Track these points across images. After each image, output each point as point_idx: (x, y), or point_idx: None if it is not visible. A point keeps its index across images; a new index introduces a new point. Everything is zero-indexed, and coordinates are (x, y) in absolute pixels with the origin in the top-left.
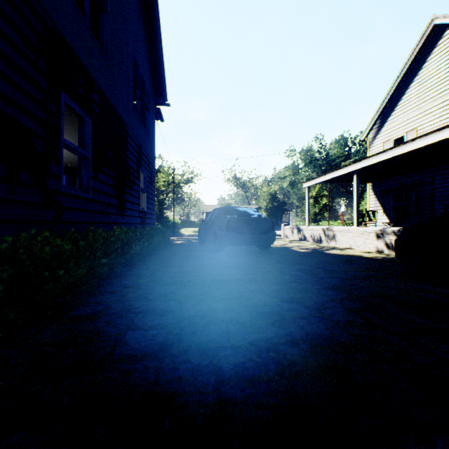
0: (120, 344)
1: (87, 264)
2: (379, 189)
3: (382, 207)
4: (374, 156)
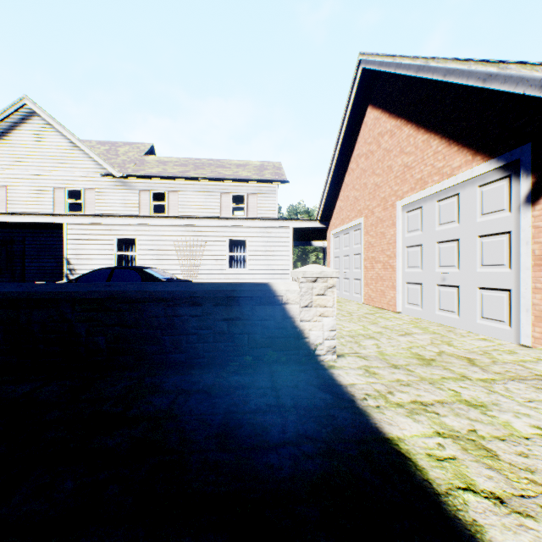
0: None
1: None
2: None
3: None
4: None
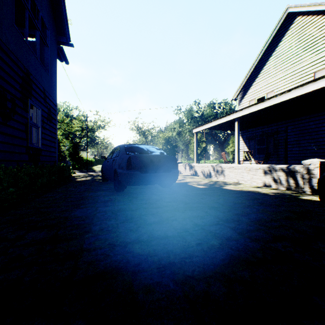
0: None
1: None
2: (247, 136)
3: (249, 149)
4: (254, 105)
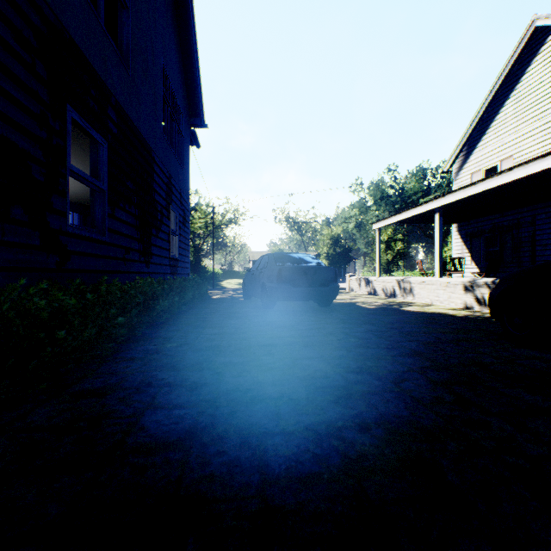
0: (135, 428)
1: (97, 324)
2: (467, 232)
3: (471, 253)
4: (461, 189)
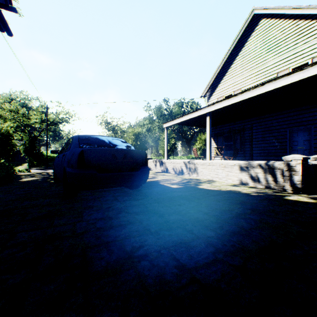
0: None
1: None
2: (215, 132)
3: (217, 145)
4: (226, 99)
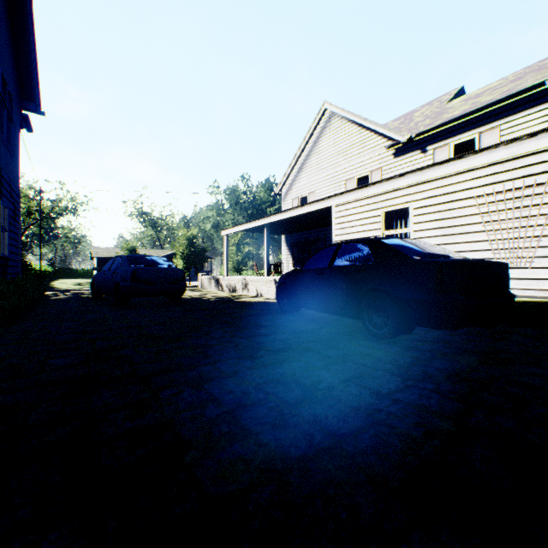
0: (47, 365)
1: None
2: (291, 242)
3: (292, 258)
4: (279, 213)
